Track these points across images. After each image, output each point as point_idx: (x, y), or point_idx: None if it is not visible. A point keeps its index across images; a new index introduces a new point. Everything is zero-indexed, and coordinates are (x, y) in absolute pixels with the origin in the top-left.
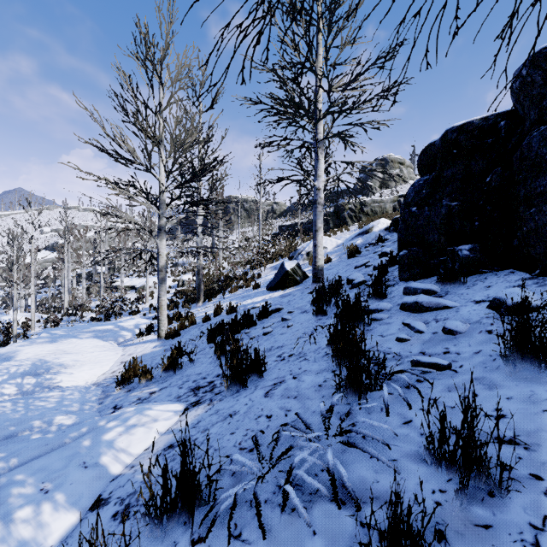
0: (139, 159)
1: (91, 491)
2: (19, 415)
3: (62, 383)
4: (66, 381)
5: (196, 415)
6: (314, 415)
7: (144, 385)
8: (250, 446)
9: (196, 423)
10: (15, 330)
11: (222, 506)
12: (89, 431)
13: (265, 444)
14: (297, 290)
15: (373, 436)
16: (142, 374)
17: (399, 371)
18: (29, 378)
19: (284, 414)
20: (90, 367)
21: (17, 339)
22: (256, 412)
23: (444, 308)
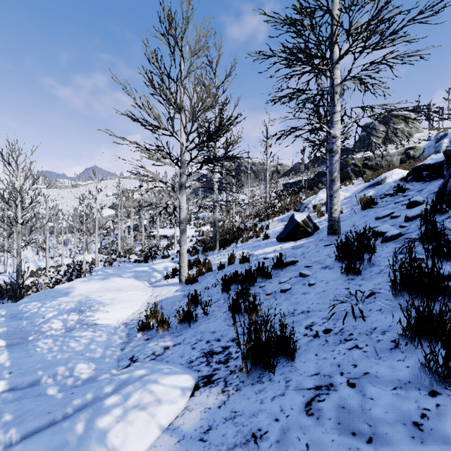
0: (164, 124)
1: None
2: (50, 357)
3: (99, 320)
4: (102, 319)
5: (206, 409)
6: None
7: (161, 334)
8: None
9: (205, 429)
10: (84, 267)
11: None
12: (94, 398)
13: None
14: (310, 241)
15: None
16: (159, 324)
17: None
18: (73, 314)
19: None
20: (123, 307)
21: (86, 274)
22: (298, 450)
23: None
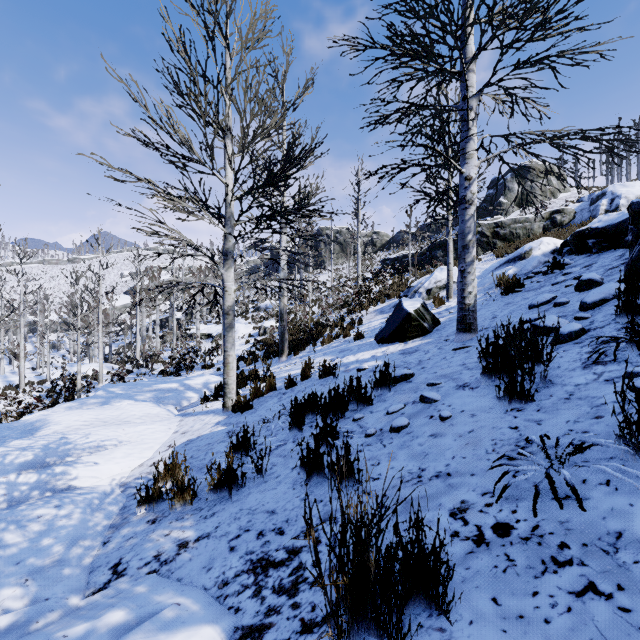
0: (197, 154)
1: None
2: None
3: (77, 481)
4: (83, 478)
5: None
6: None
7: (179, 512)
8: None
9: None
10: (79, 383)
11: None
12: None
13: None
14: (429, 343)
15: None
16: (176, 493)
17: None
18: (29, 472)
19: None
20: (124, 453)
21: (83, 394)
22: None
23: None
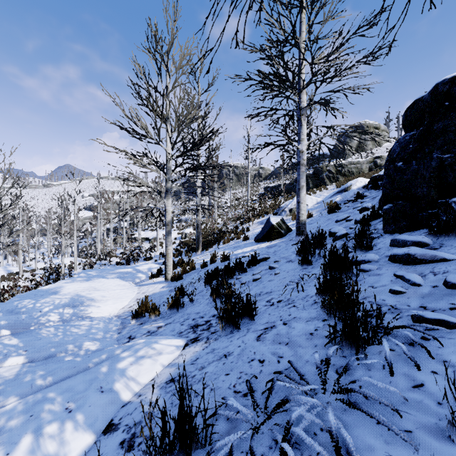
0: (151, 134)
1: (105, 414)
2: (58, 339)
3: (92, 314)
4: (95, 312)
5: (194, 352)
6: (307, 365)
7: (153, 319)
8: (244, 390)
9: (194, 360)
10: (63, 270)
11: (218, 455)
12: (107, 358)
13: (259, 390)
14: (282, 241)
15: (379, 399)
16: (151, 311)
17: (401, 326)
18: (68, 308)
19: (276, 360)
20: (113, 302)
21: (64, 277)
22: (249, 355)
23: (442, 260)
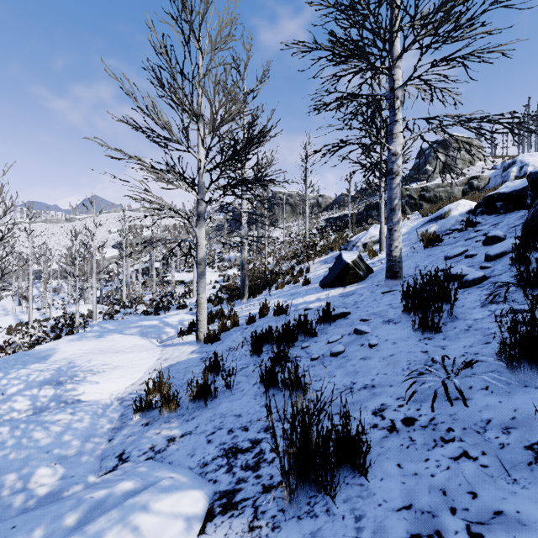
0: (176, 136)
1: None
2: None
3: (84, 395)
4: (88, 393)
5: None
6: None
7: (166, 417)
8: None
9: None
10: (78, 321)
11: None
12: (45, 537)
13: None
14: (363, 287)
15: None
16: (163, 402)
17: None
18: (48, 388)
19: None
20: (119, 375)
21: (80, 329)
22: None
23: None
